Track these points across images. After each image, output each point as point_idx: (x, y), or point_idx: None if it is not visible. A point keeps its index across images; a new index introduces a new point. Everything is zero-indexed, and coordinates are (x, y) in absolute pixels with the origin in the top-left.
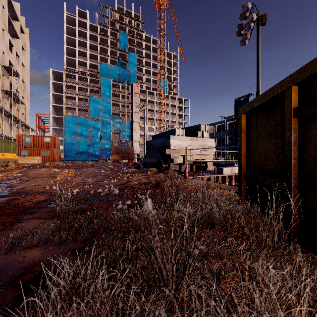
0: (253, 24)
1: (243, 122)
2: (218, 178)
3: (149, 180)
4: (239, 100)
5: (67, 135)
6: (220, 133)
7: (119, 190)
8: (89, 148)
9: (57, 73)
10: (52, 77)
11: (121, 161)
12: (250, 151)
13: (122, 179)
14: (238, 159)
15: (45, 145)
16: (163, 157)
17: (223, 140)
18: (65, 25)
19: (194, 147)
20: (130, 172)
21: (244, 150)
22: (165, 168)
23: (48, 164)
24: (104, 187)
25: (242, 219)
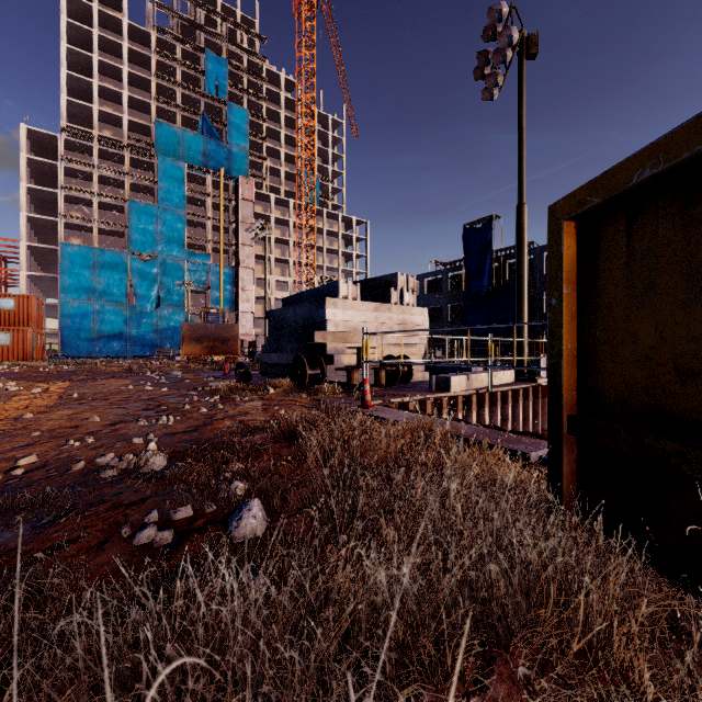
0: (511, 52)
1: (568, 248)
2: (440, 401)
3: (270, 414)
4: (473, 227)
5: (67, 295)
6: (433, 298)
7: (169, 459)
8: (129, 327)
9: (41, 136)
10: (26, 146)
11: (208, 359)
12: (599, 346)
13: (195, 411)
14: (550, 370)
15: (0, 317)
16: (309, 350)
17: (440, 312)
18: (62, 19)
19: (383, 327)
20: (221, 390)
21: (571, 341)
22: (314, 379)
23: (6, 367)
24: (128, 444)
25: (596, 601)
